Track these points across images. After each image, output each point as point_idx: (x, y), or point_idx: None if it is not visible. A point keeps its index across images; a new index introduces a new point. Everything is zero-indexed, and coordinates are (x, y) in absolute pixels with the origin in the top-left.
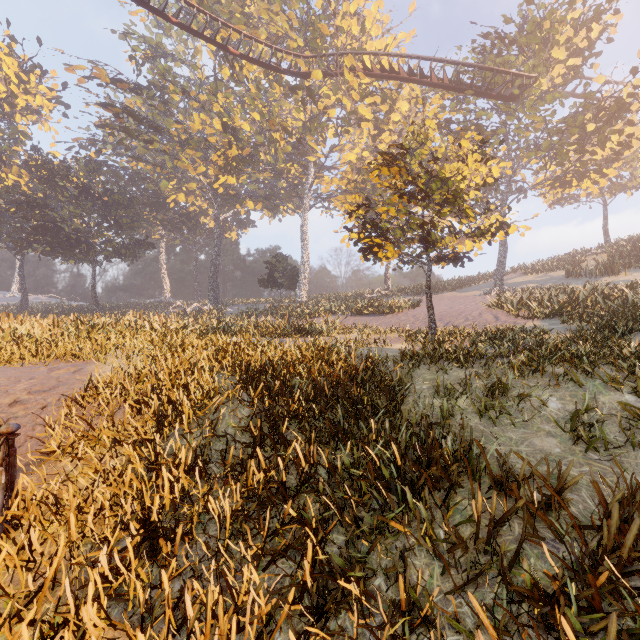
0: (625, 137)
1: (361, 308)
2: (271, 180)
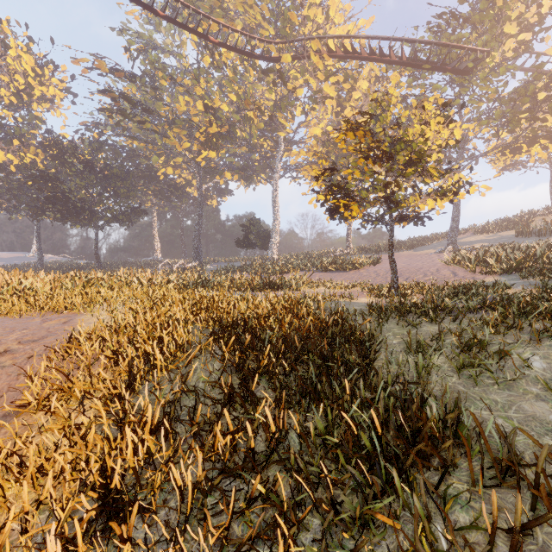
0: None
1: (326, 265)
2: (246, 153)
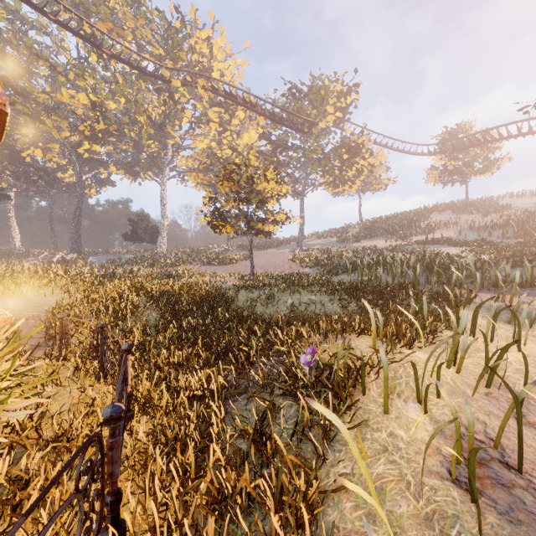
0: (361, 166)
1: (211, 260)
2: (134, 152)
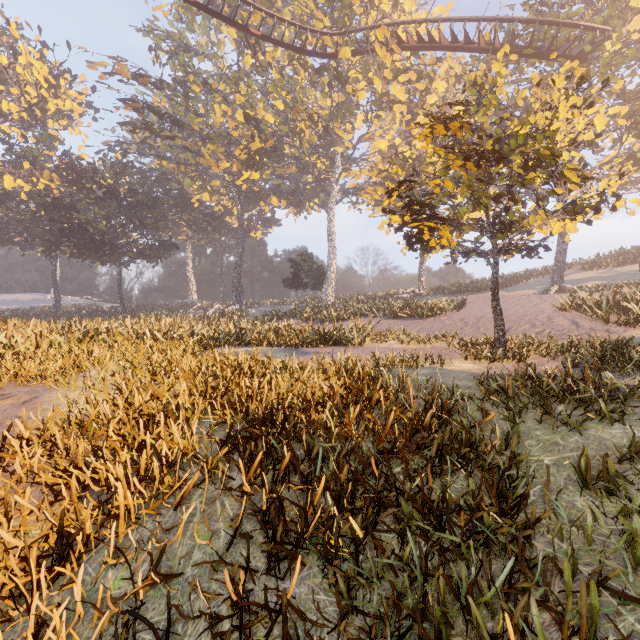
0: None
1: (396, 310)
2: (296, 174)
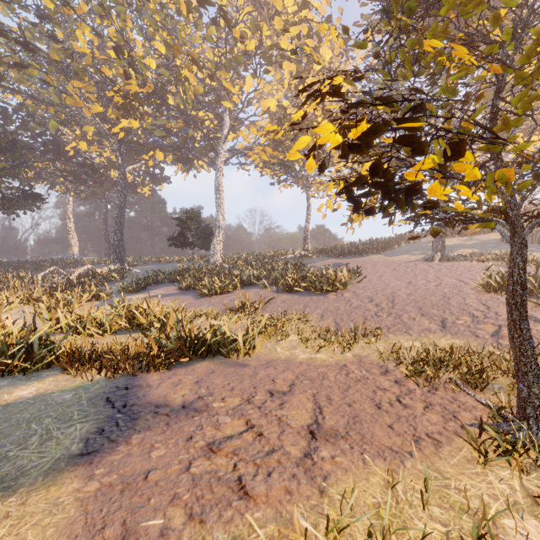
0: None
1: (290, 282)
2: (181, 127)
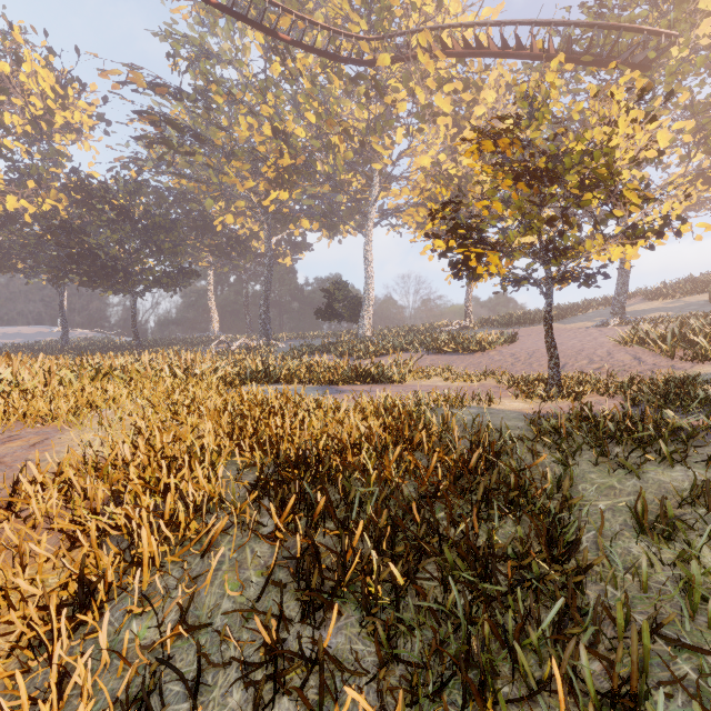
0: None
1: (440, 344)
2: (329, 194)
